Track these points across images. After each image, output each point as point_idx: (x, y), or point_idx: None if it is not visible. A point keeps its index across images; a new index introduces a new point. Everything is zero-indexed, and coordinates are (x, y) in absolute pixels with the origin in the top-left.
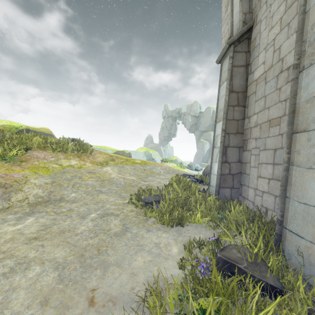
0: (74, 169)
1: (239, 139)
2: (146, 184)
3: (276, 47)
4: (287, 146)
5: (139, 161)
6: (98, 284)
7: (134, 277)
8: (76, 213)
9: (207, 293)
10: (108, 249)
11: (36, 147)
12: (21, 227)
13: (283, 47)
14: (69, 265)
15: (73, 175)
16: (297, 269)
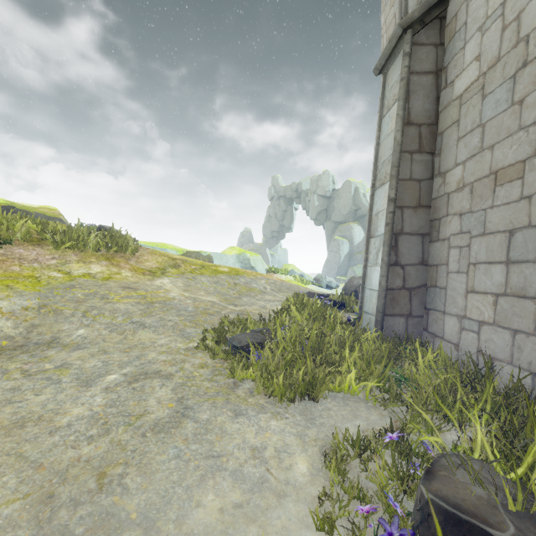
0: (94, 280)
1: (423, 219)
2: (237, 310)
3: (509, 17)
4: None
5: (226, 269)
6: None
7: None
8: (72, 374)
9: None
10: (127, 473)
11: (22, 240)
12: None
13: (529, 13)
14: None
15: (90, 293)
16: None
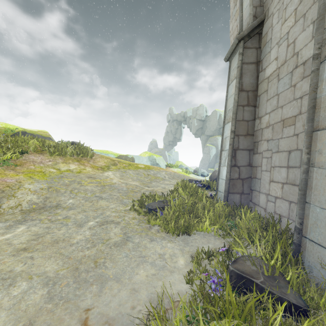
0: (72, 173)
1: (250, 141)
2: (150, 189)
3: (290, 40)
4: (306, 145)
5: (143, 165)
6: (93, 302)
7: (135, 294)
8: (72, 221)
9: (220, 314)
10: (106, 261)
11: (33, 151)
12: (10, 237)
13: (298, 41)
14: (61, 280)
15: (71, 180)
16: (321, 284)
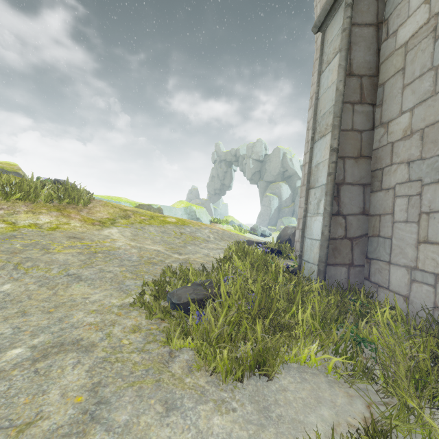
0: (39, 230)
1: (365, 169)
2: (182, 259)
3: None
4: None
5: (173, 219)
6: None
7: None
8: None
9: None
10: None
11: None
12: None
13: None
14: None
15: (30, 243)
16: None
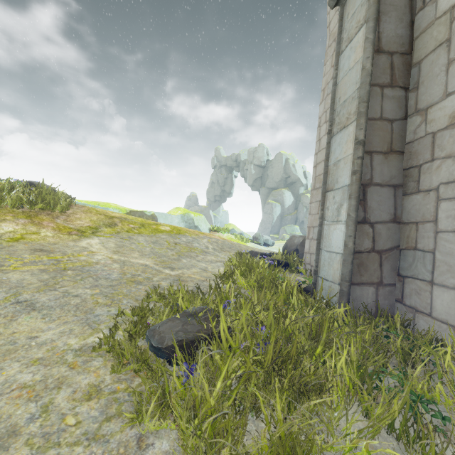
0: None
1: (396, 167)
2: (174, 275)
3: None
4: None
5: (168, 228)
6: None
7: None
8: None
9: None
10: None
11: None
12: None
13: None
14: None
15: None
16: None
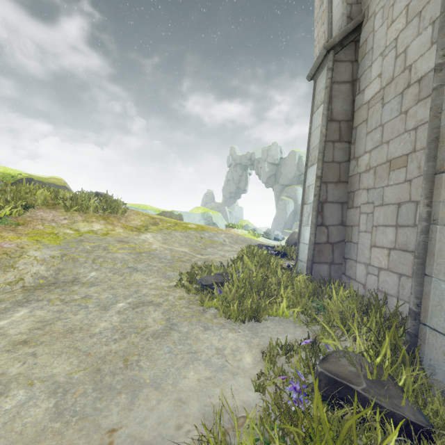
0: (96, 236)
1: (342, 191)
2: (204, 258)
3: (399, 49)
4: (425, 194)
5: (194, 225)
6: (121, 420)
7: (181, 406)
8: (94, 302)
9: (304, 437)
10: (140, 359)
11: (41, 205)
12: (5, 324)
13: (411, 49)
14: (75, 386)
15: (95, 246)
16: None
